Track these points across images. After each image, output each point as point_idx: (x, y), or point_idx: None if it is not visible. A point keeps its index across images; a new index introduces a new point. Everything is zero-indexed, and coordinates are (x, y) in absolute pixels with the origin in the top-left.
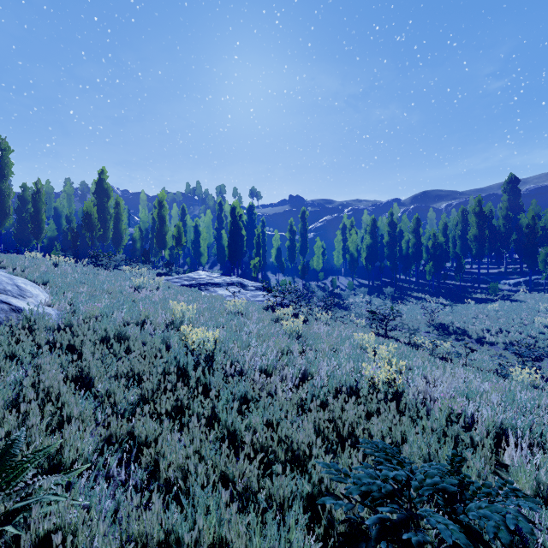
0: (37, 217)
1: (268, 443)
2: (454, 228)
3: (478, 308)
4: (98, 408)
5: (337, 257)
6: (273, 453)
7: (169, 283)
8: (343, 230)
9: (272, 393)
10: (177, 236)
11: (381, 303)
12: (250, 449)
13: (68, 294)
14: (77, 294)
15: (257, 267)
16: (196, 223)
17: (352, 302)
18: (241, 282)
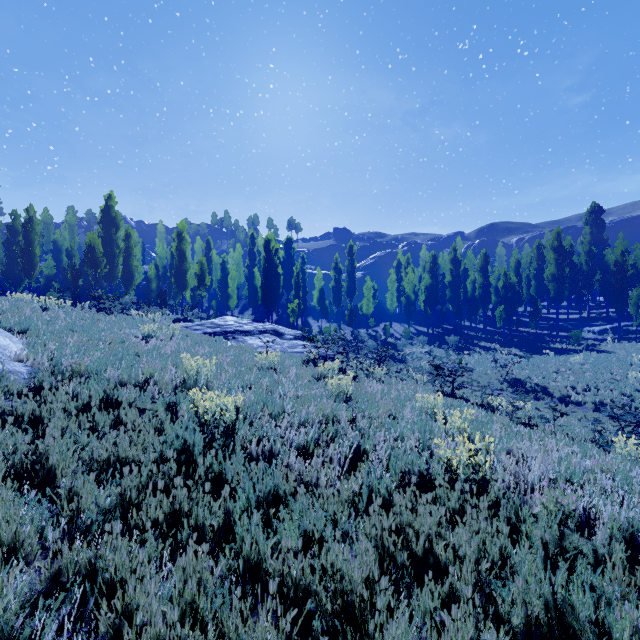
0: (29, 251)
1: (306, 579)
2: (528, 266)
3: (559, 361)
4: (48, 522)
5: (391, 300)
6: (314, 594)
7: (188, 331)
8: (398, 268)
9: (313, 484)
10: (200, 275)
11: (443, 354)
12: (279, 586)
13: (51, 346)
14: (62, 345)
15: (296, 312)
16: (223, 259)
17: (409, 353)
18: (277, 329)
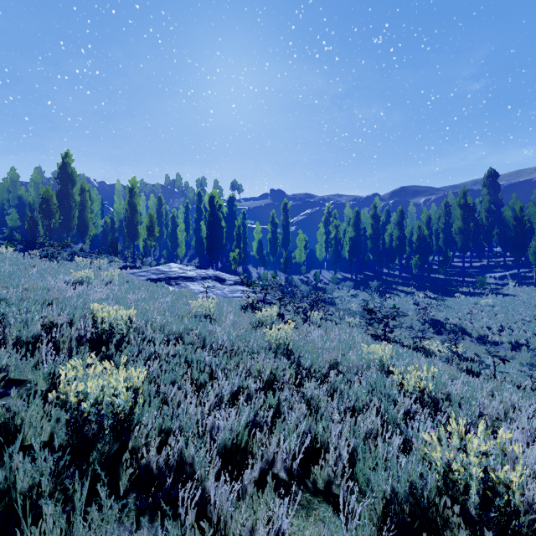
0: None
1: None
2: (436, 221)
3: (470, 303)
4: None
5: (320, 250)
6: None
7: (129, 277)
8: (326, 223)
9: None
10: (149, 226)
11: (368, 298)
12: None
13: None
14: None
15: (237, 260)
16: (173, 213)
17: (337, 297)
18: (218, 275)
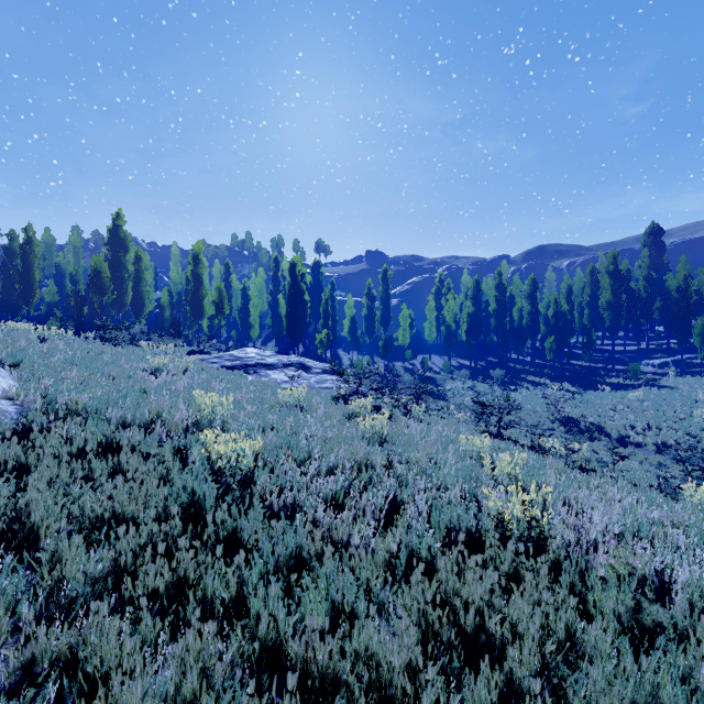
0: (27, 276)
1: (335, 667)
2: (580, 292)
3: (615, 397)
4: (23, 596)
5: (429, 330)
6: (345, 685)
7: (204, 365)
8: (437, 295)
9: (344, 543)
10: (218, 302)
11: (488, 390)
12: (302, 675)
13: (46, 381)
14: (59, 380)
15: (324, 343)
16: (244, 284)
17: (449, 389)
18: (303, 362)
